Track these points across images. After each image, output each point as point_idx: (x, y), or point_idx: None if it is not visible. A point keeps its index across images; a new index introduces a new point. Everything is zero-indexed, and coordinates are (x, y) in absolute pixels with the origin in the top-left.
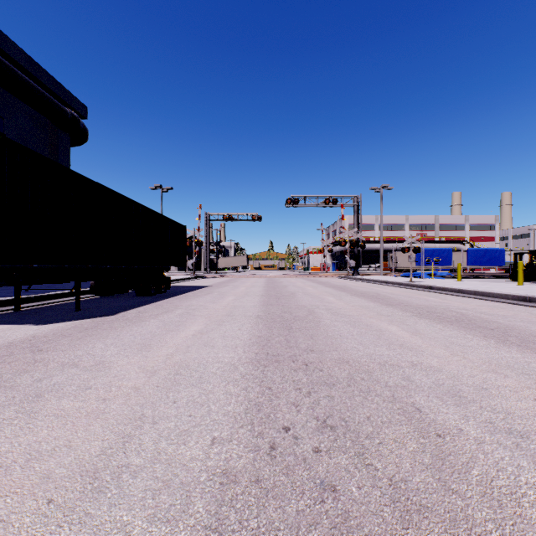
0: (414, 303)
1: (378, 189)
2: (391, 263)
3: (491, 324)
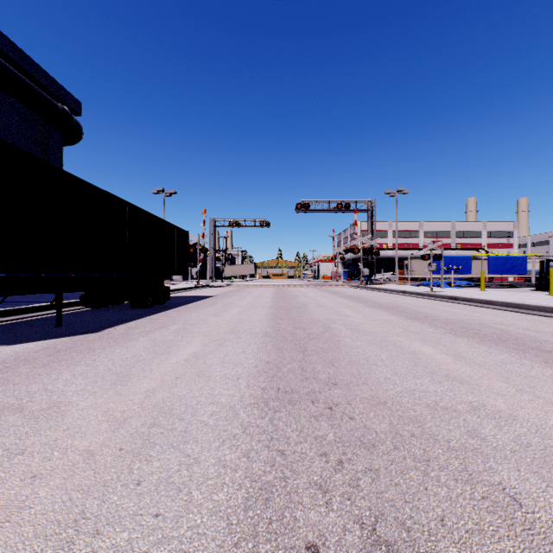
0: (442, 317)
1: (394, 193)
2: (406, 271)
3: (543, 344)
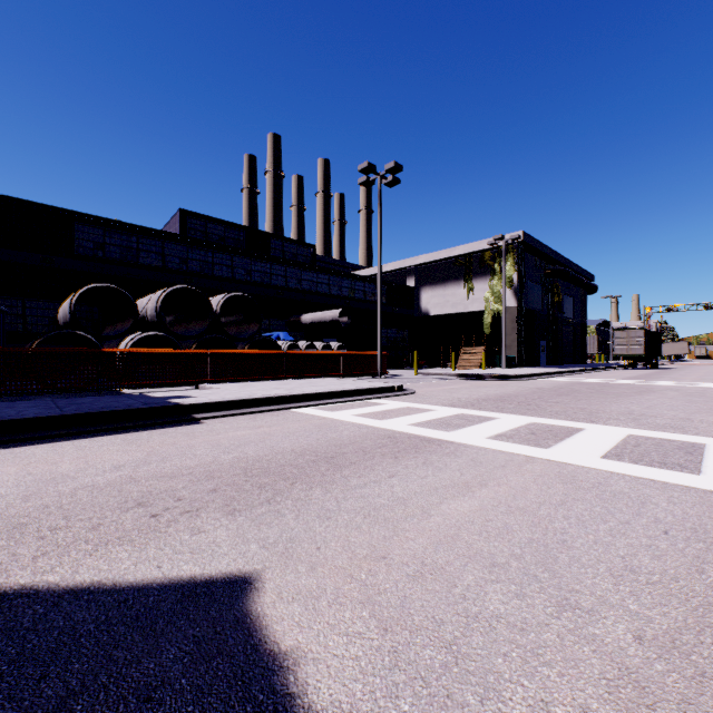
0: None
1: None
2: None
3: None
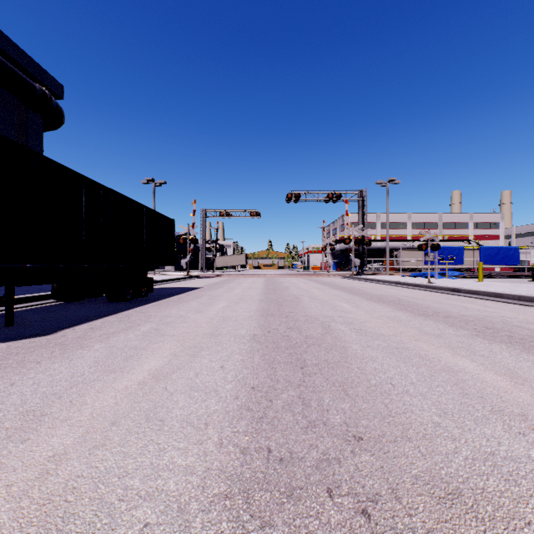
0: (455, 313)
1: (385, 183)
2: (395, 262)
3: None
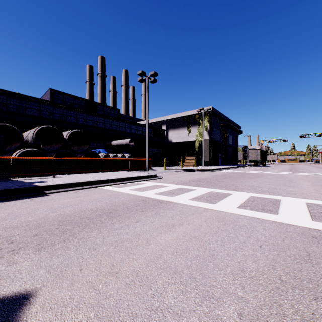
0: None
1: None
2: None
3: None
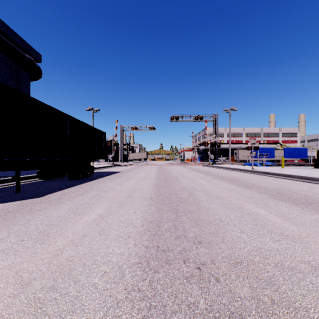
0: (263, 185)
1: (228, 110)
2: (235, 156)
3: None
